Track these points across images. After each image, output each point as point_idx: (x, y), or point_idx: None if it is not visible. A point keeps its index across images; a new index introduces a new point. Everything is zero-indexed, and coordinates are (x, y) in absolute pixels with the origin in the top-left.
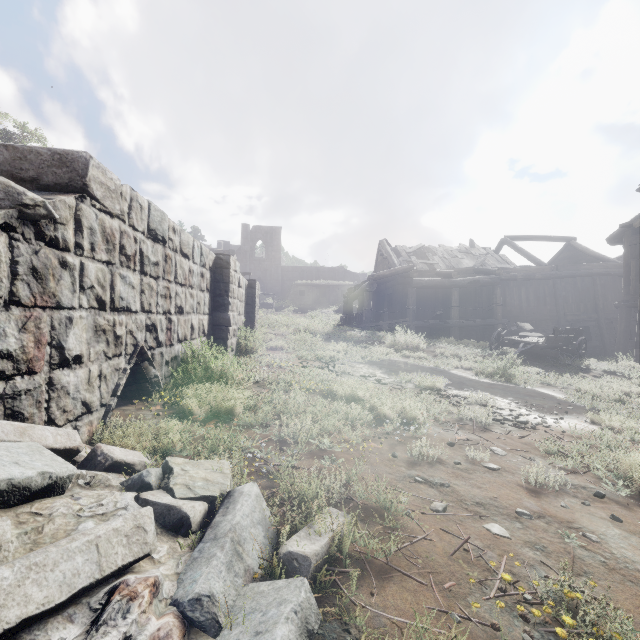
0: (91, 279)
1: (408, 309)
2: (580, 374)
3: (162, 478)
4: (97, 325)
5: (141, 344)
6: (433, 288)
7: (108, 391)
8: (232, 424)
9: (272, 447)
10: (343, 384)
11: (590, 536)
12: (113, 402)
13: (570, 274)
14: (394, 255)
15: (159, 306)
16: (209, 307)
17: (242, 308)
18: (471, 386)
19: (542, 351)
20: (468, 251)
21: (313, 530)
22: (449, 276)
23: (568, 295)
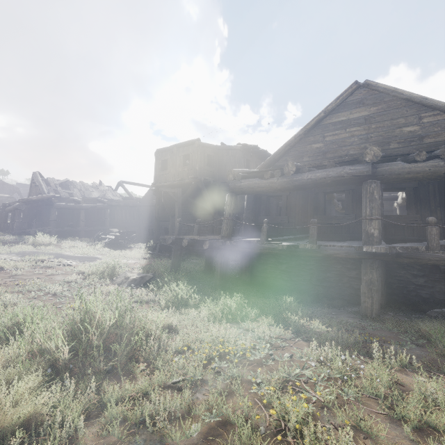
0: None
1: (51, 221)
2: (127, 249)
3: None
4: None
5: None
6: (69, 209)
7: None
8: None
9: None
10: None
11: (52, 278)
12: None
13: (145, 205)
14: (45, 184)
15: None
16: None
17: None
18: (65, 258)
19: (116, 241)
20: (97, 187)
21: None
22: (79, 203)
23: (144, 214)
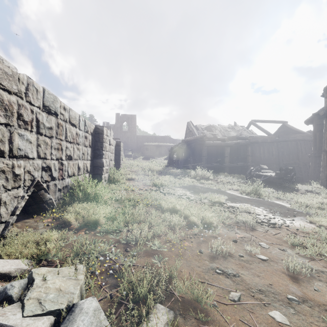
0: None
1: (203, 158)
2: (294, 192)
3: (26, 287)
4: None
5: (37, 179)
6: (216, 146)
7: (7, 212)
8: (96, 231)
9: (120, 248)
10: (168, 201)
11: None
12: (11, 219)
13: (285, 140)
14: (195, 129)
15: (53, 155)
16: (91, 156)
17: (113, 157)
18: (239, 200)
19: (273, 180)
20: (233, 128)
21: None
22: (224, 140)
23: (284, 150)
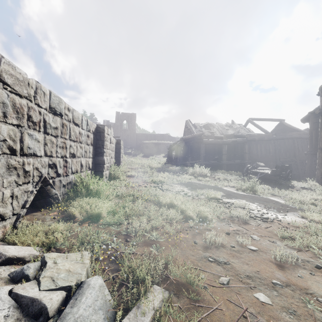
0: (4, 135)
1: (200, 155)
2: (289, 189)
3: (39, 269)
4: (9, 164)
5: (44, 175)
6: (213, 144)
7: (19, 205)
8: (99, 223)
9: (121, 239)
10: (166, 197)
11: (321, 300)
12: (22, 212)
13: (282, 138)
14: (193, 127)
15: (58, 153)
16: (92, 154)
17: (113, 154)
18: (235, 196)
19: (270, 177)
20: (231, 126)
21: (140, 310)
22: (221, 138)
23: (281, 148)
